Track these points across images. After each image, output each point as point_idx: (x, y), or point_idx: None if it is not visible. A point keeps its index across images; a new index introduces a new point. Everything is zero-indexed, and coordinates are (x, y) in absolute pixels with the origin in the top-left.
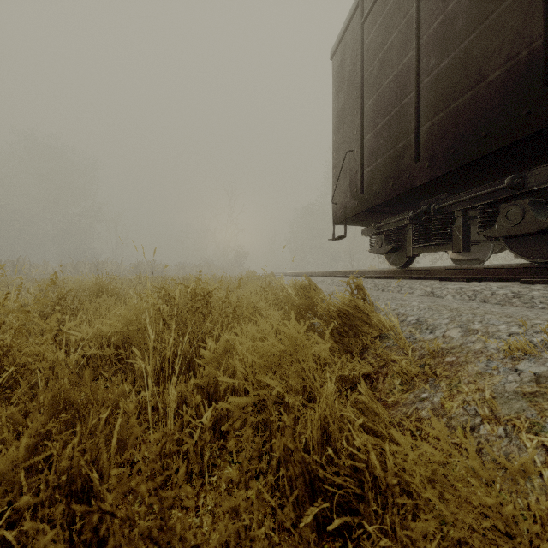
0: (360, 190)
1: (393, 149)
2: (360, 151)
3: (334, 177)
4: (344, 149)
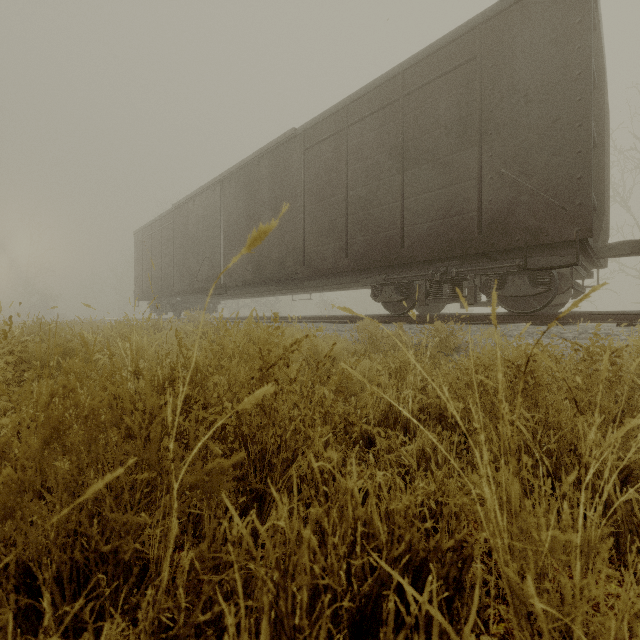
0: (142, 292)
1: (148, 285)
2: (142, 280)
3: (135, 282)
4: (138, 274)
